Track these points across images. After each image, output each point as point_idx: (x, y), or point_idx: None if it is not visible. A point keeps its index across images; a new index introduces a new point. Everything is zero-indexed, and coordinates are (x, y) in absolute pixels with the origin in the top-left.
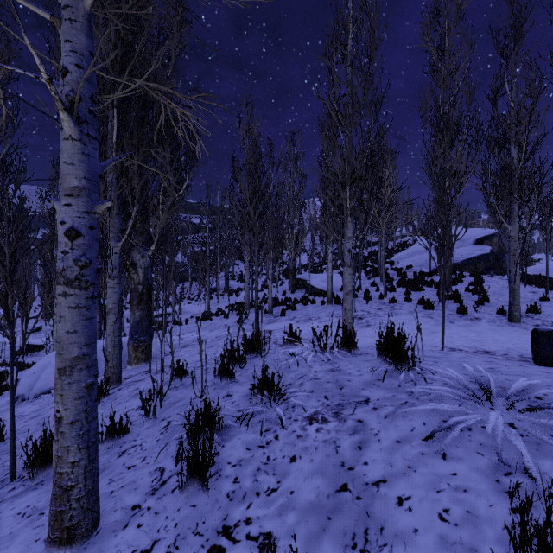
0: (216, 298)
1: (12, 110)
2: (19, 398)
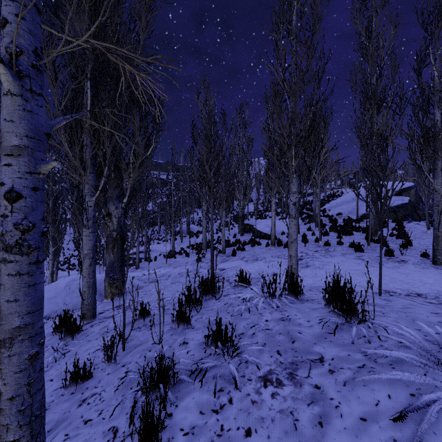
0: (180, 239)
1: None
2: None
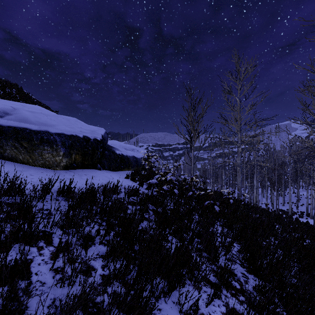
0: None
1: None
2: None
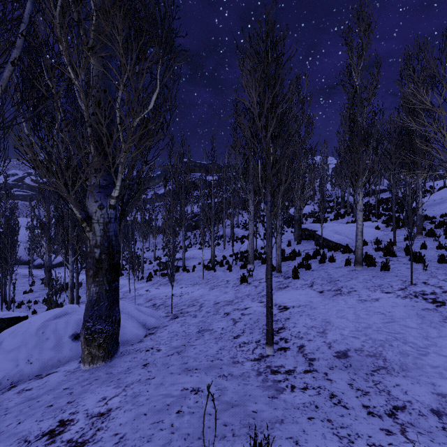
0: (223, 244)
1: None
2: None
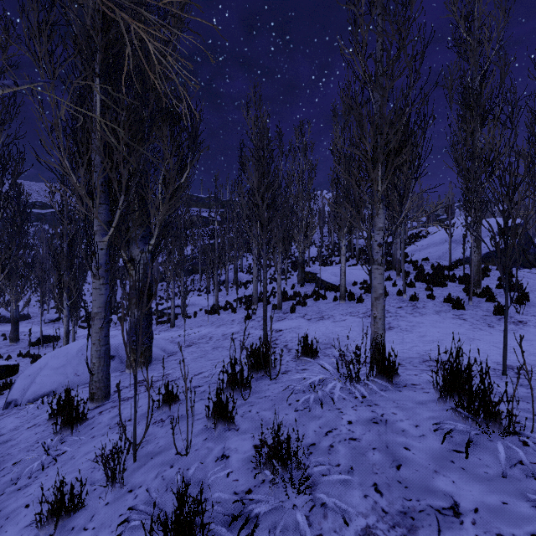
0: (225, 290)
1: (8, 98)
2: (12, 403)
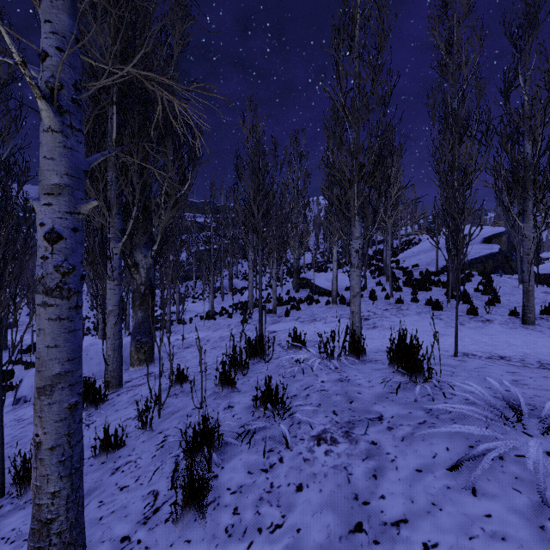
0: (220, 297)
1: (15, 109)
2: (21, 400)
